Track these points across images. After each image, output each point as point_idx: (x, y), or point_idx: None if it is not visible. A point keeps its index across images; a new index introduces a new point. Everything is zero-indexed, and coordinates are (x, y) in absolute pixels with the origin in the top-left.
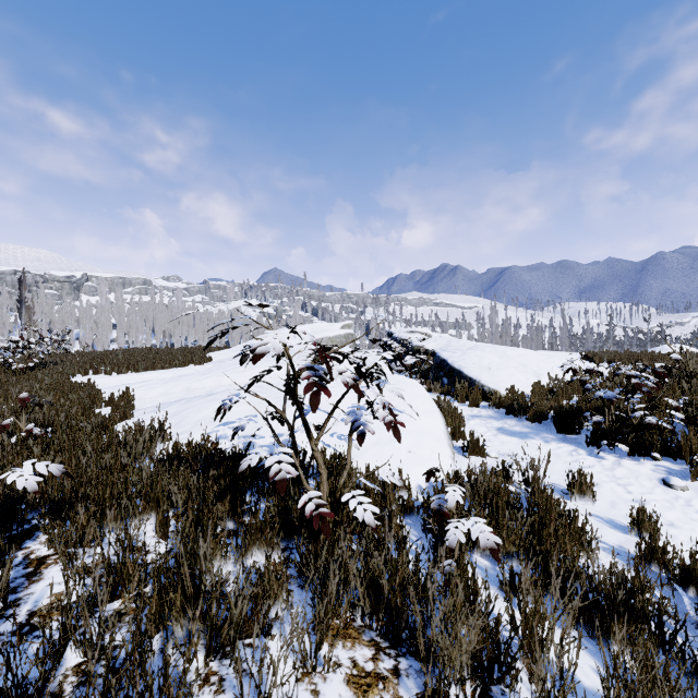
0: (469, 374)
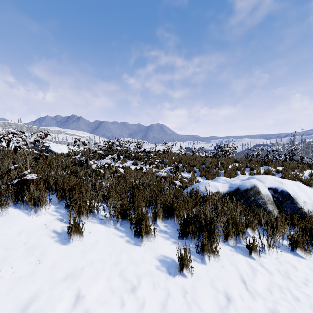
0: (53, 150)
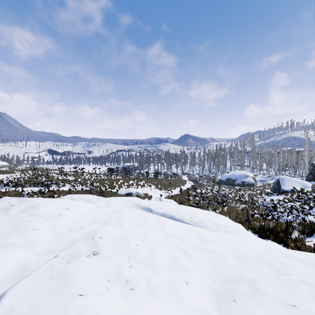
0: None
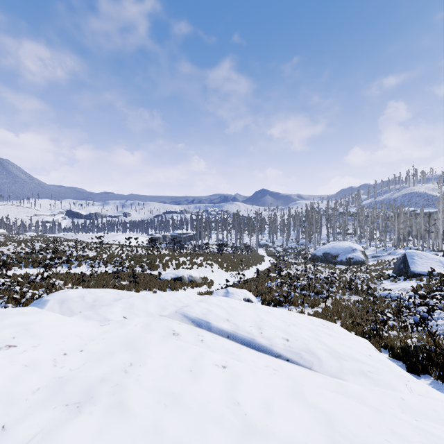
0: None
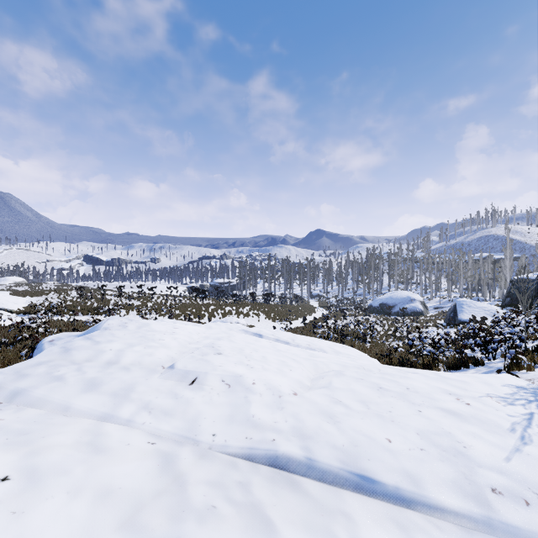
0: None
